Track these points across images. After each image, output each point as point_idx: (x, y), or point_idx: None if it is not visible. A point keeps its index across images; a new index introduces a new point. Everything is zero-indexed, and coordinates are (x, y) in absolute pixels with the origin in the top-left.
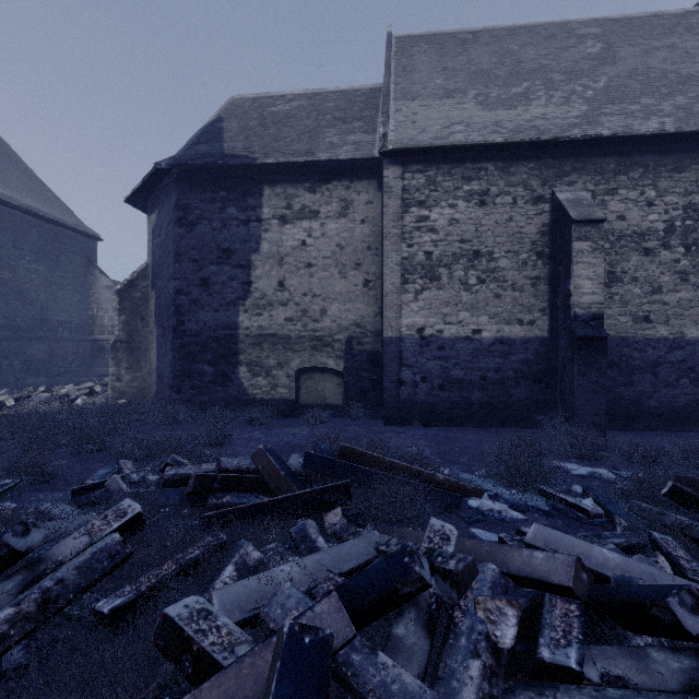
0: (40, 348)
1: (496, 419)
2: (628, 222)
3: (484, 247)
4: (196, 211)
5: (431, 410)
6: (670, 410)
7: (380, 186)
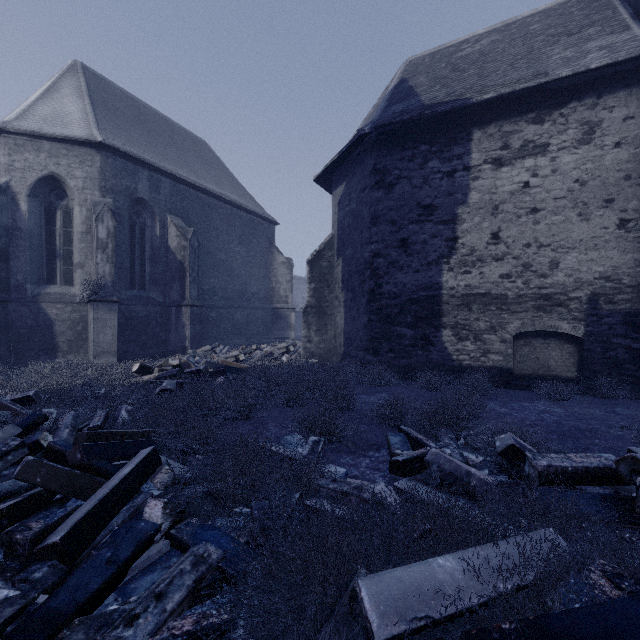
0: (242, 315)
1: None
2: None
3: None
4: (394, 171)
5: None
6: None
7: None
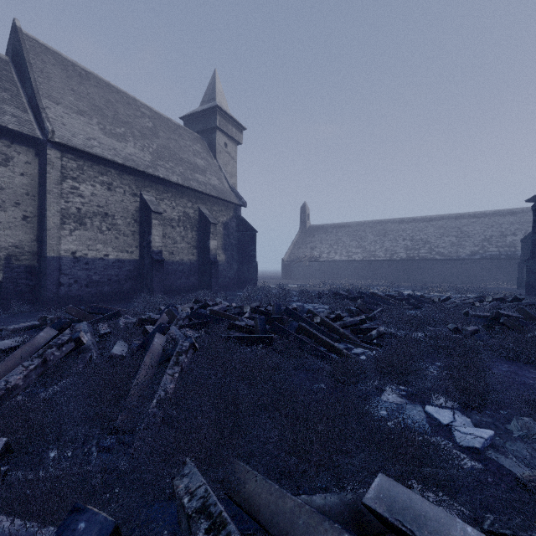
0: None
1: (116, 300)
2: (167, 214)
3: (110, 212)
4: None
5: (81, 299)
6: (179, 288)
7: (38, 154)
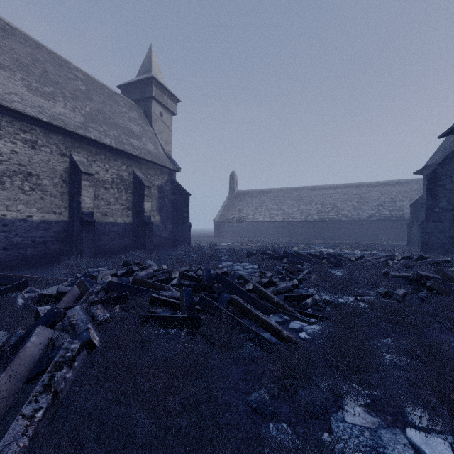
0: None
1: (42, 263)
2: (100, 175)
3: (34, 171)
4: None
5: None
6: (113, 249)
7: None
